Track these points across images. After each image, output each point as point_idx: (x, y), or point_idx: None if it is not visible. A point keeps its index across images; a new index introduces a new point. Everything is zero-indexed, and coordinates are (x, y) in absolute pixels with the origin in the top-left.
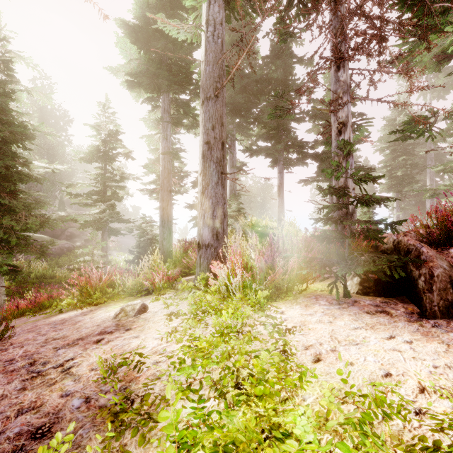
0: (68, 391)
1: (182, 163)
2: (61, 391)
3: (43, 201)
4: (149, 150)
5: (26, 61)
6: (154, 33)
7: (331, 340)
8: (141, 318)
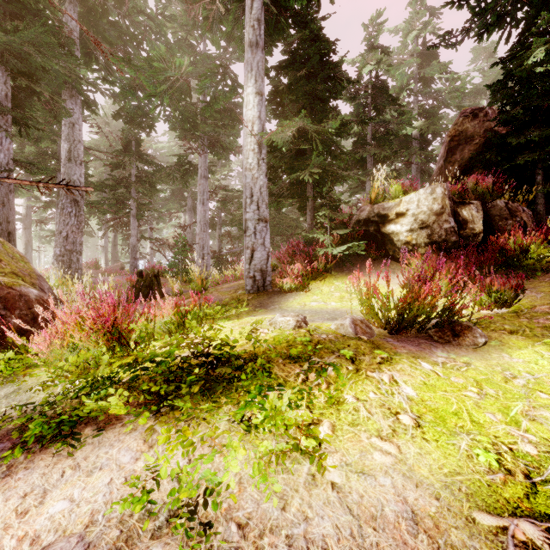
0: None
1: None
2: None
3: None
4: None
5: None
6: None
7: None
8: None
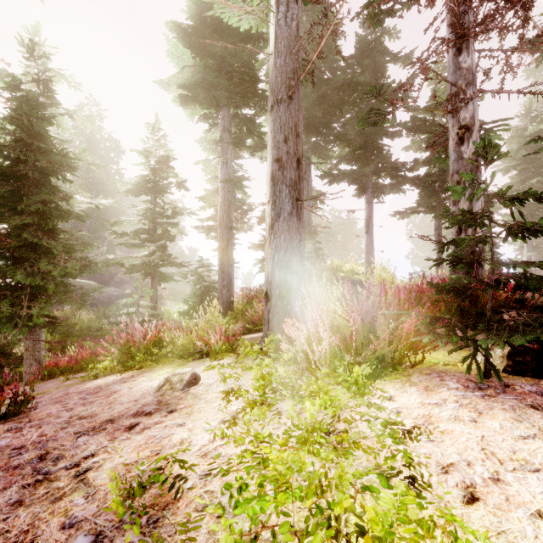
0: (74, 517)
1: (246, 195)
2: (65, 516)
3: (87, 242)
4: (207, 179)
5: (68, 81)
6: (212, 35)
7: (486, 458)
8: (191, 394)
